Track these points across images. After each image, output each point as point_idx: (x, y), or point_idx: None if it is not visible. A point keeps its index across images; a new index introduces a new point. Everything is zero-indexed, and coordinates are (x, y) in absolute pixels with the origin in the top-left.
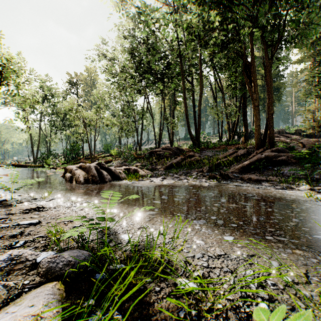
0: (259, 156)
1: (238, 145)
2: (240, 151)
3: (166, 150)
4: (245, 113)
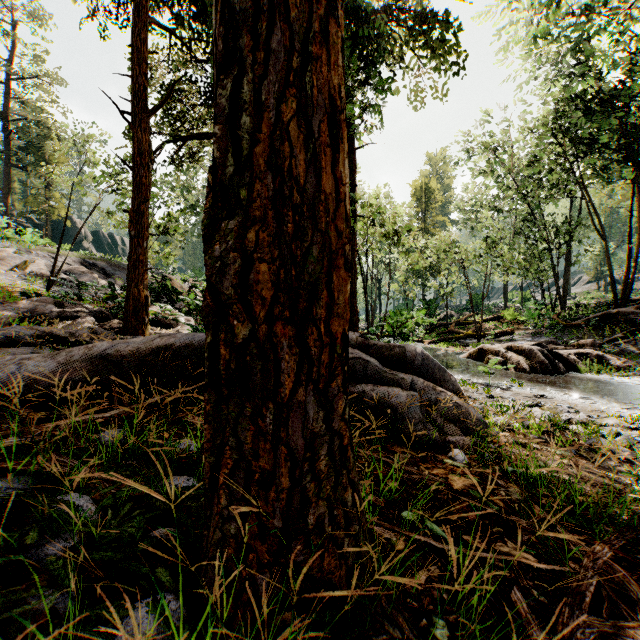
0: None
1: None
2: None
3: None
4: None
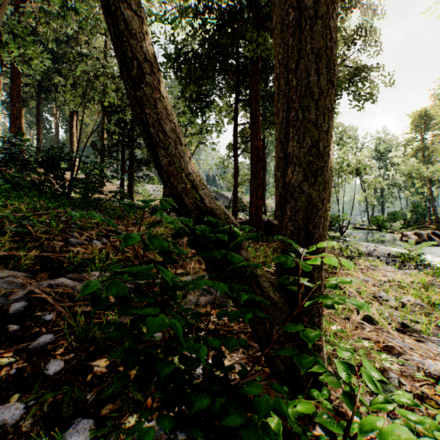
0: None
1: None
2: None
3: None
4: None
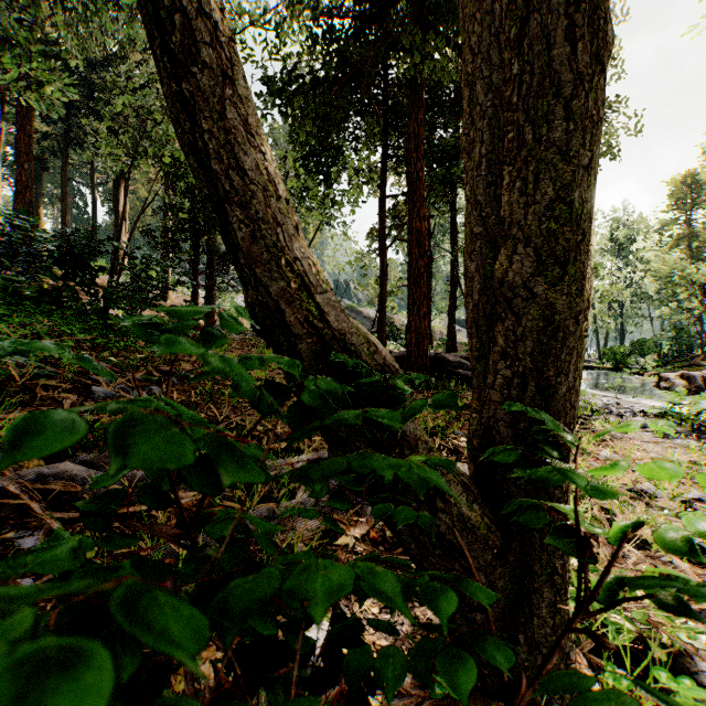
0: None
1: None
2: None
3: None
4: None
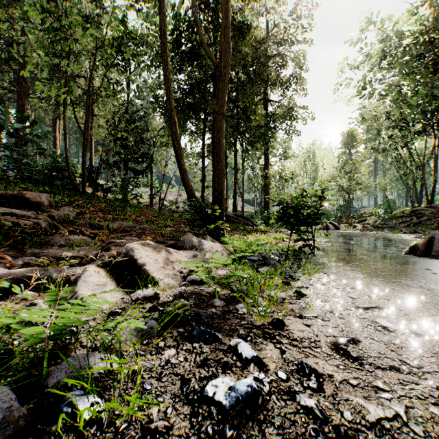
0: None
1: None
2: None
3: (427, 209)
4: None
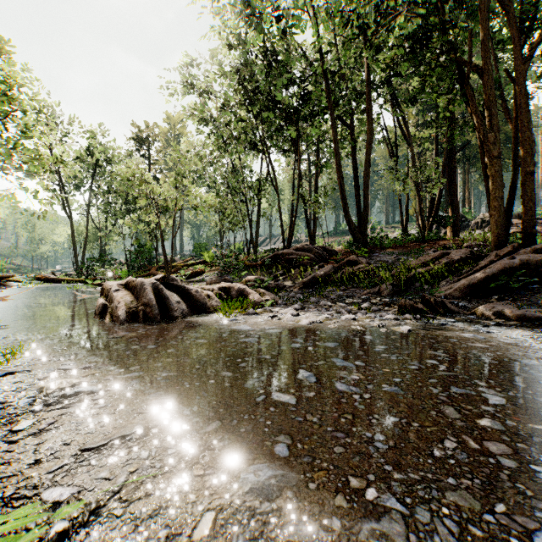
0: (506, 261)
1: (444, 241)
2: (455, 252)
3: (302, 252)
4: (453, 182)
